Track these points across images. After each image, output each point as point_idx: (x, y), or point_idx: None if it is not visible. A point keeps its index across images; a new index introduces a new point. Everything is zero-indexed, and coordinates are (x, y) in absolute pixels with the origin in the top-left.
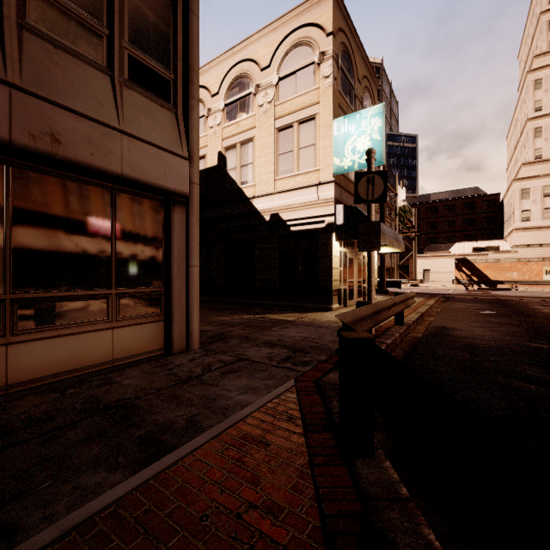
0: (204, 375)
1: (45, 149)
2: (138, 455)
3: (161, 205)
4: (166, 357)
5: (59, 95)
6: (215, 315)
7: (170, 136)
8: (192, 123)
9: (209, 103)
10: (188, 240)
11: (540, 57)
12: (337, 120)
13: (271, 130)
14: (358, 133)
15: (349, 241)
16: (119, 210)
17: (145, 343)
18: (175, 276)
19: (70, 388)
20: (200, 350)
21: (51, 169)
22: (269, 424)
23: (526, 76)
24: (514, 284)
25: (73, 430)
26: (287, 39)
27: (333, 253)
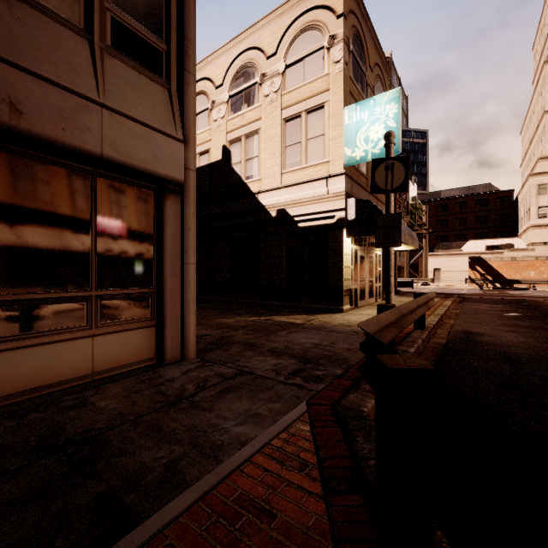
0: (197, 394)
1: (1, 120)
2: (87, 532)
3: (152, 194)
4: (156, 369)
5: (21, 56)
6: (217, 317)
7: (162, 114)
8: (187, 100)
9: (213, 95)
10: (183, 234)
11: None
12: (348, 108)
13: (278, 121)
14: (372, 121)
15: (360, 238)
16: (101, 199)
17: (133, 352)
18: (168, 275)
19: (33, 412)
20: (197, 359)
21: (14, 147)
22: (275, 475)
23: (543, 67)
24: (532, 283)
25: (11, 483)
26: (294, 23)
27: (344, 251)
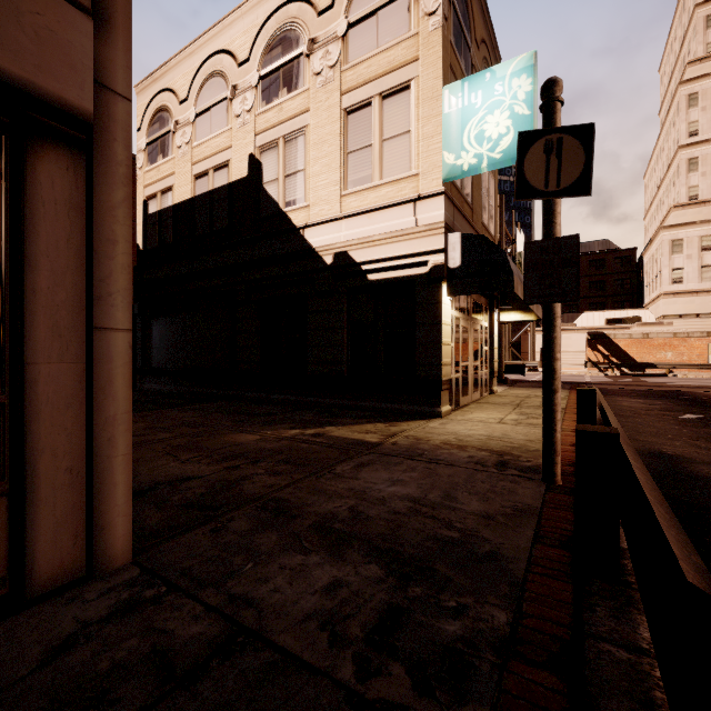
0: None
1: None
2: None
3: None
4: None
5: None
6: (230, 430)
7: None
8: None
9: (234, 77)
10: (90, 251)
11: (695, 64)
12: (449, 87)
13: (336, 112)
14: (489, 106)
15: (462, 301)
16: None
17: None
18: (41, 358)
19: None
20: (130, 571)
21: None
22: None
23: (677, 90)
24: (671, 367)
25: None
26: None
27: (443, 318)
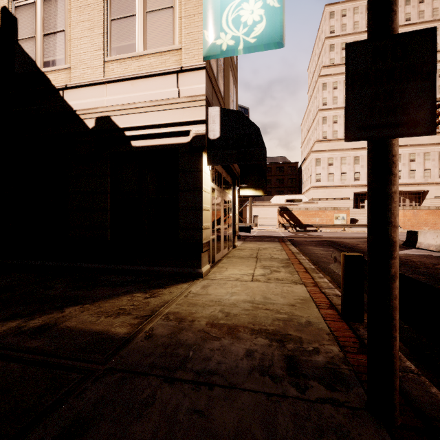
0: None
1: None
2: None
3: None
4: None
5: None
6: None
7: None
8: None
9: None
10: None
11: (325, 68)
12: None
13: None
14: None
15: (217, 175)
16: None
17: None
18: None
19: None
20: None
21: None
22: None
23: (318, 80)
24: (319, 226)
25: None
26: None
27: (204, 186)
